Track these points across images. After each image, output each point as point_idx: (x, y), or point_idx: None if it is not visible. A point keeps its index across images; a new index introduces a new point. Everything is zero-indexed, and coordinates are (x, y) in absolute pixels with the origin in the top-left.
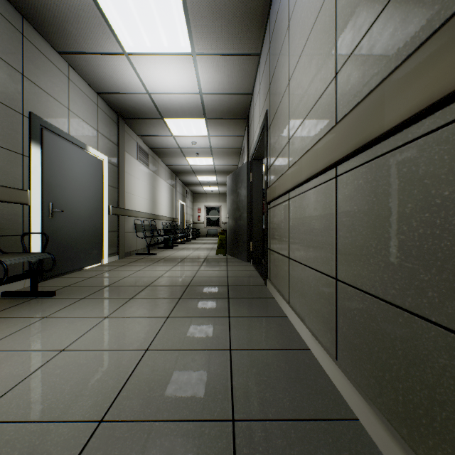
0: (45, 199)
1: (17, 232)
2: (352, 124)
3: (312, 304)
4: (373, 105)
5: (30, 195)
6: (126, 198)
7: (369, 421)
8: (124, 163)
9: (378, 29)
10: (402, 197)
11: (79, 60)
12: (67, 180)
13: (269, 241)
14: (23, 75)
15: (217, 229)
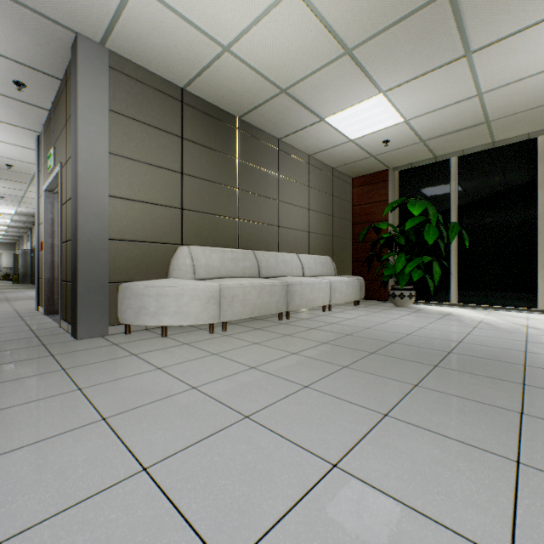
0: None
1: None
2: None
3: None
4: None
5: None
6: None
7: None
8: None
9: None
10: None
11: None
12: None
13: None
14: None
15: None
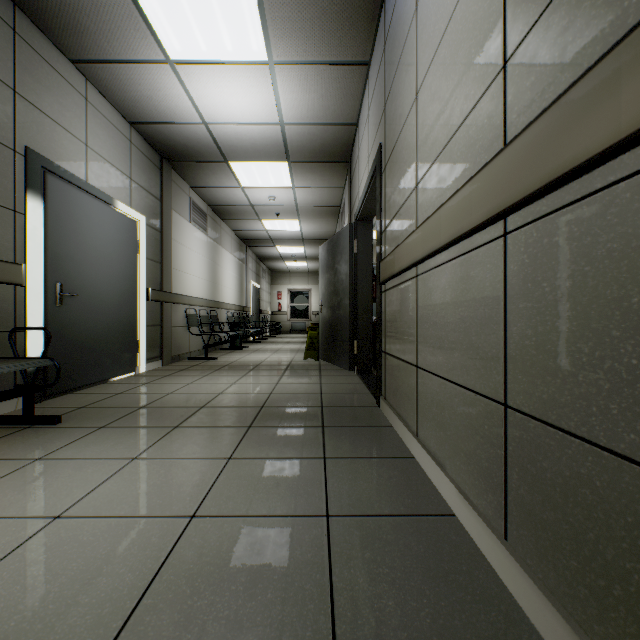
0: (49, 277)
1: (5, 327)
2: (543, 138)
3: (458, 442)
4: (593, 95)
5: (26, 272)
6: (173, 278)
7: None
8: (171, 227)
9: None
10: None
11: (102, 73)
12: (83, 249)
13: (383, 340)
14: (14, 92)
15: (305, 322)
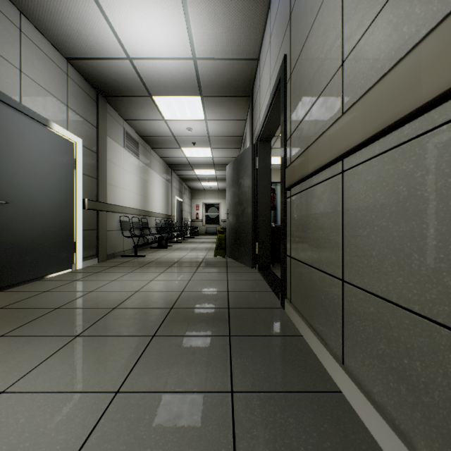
0: None
1: None
2: None
3: None
4: None
5: None
6: (108, 191)
7: None
8: (106, 150)
9: None
10: None
11: (33, 5)
12: (17, 162)
13: (288, 244)
14: None
15: (216, 227)
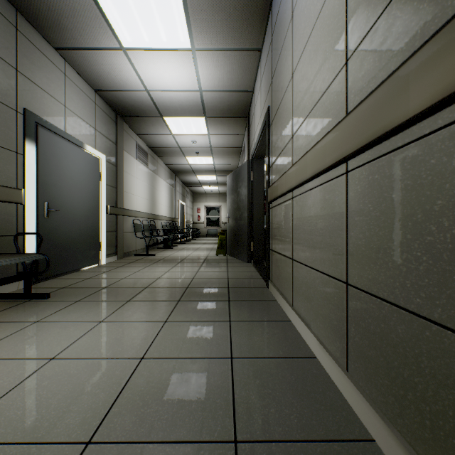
0: (40, 198)
1: (10, 232)
2: (367, 113)
3: (319, 309)
4: (394, 89)
5: (25, 194)
6: (124, 198)
7: (388, 444)
8: (123, 162)
9: (398, 5)
10: (430, 192)
11: (76, 56)
12: (63, 179)
13: (270, 241)
14: (16, 70)
15: (217, 229)
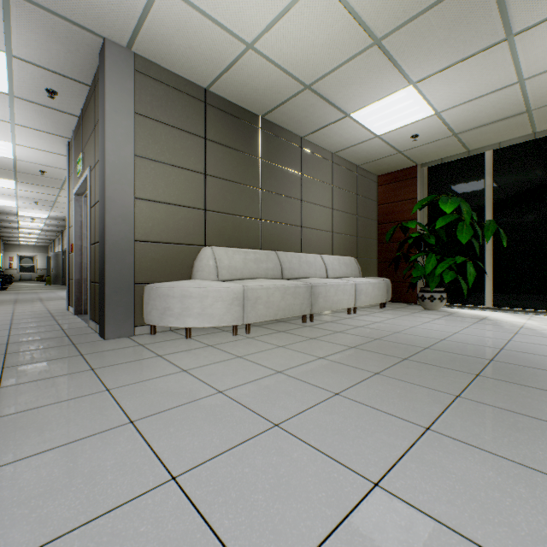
0: None
1: None
2: None
3: None
4: None
5: None
6: None
7: None
8: None
9: None
10: None
11: None
12: None
13: None
14: None
15: (32, 275)
